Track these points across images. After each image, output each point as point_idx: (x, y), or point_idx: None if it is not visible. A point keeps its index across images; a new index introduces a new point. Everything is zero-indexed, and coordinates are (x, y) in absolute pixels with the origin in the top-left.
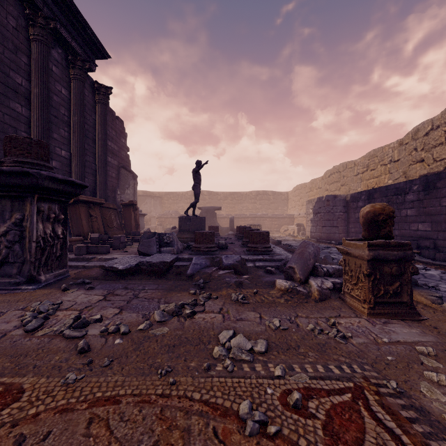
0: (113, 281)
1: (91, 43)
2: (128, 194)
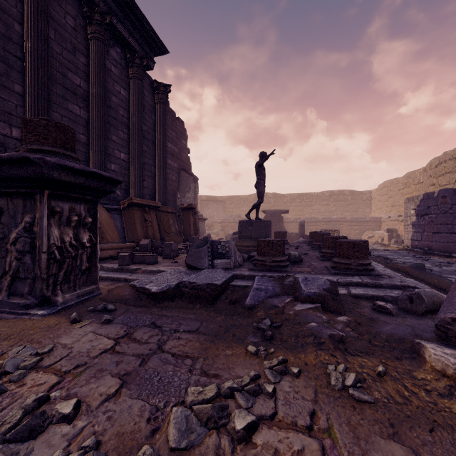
0: (144, 308)
1: (149, 38)
2: (189, 198)
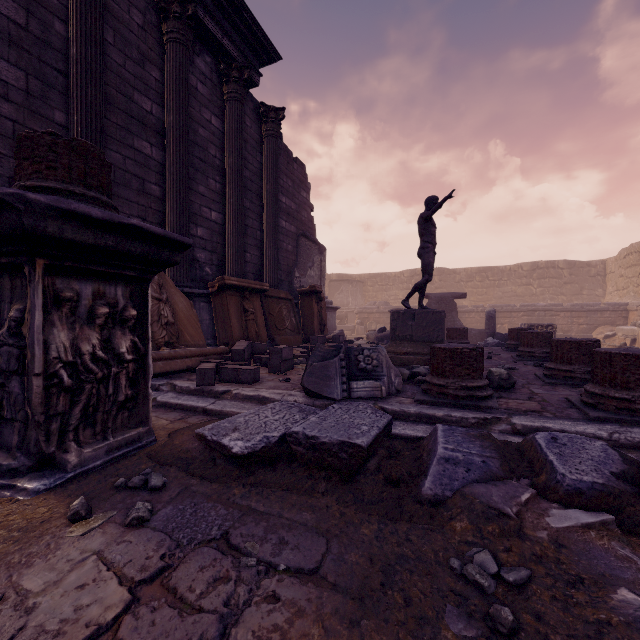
0: (217, 486)
1: (252, 39)
2: (311, 277)
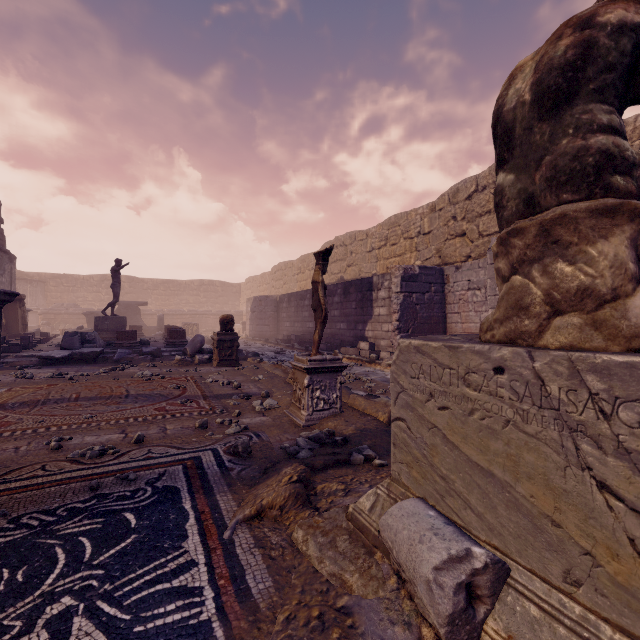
0: (53, 365)
1: None
2: (3, 283)
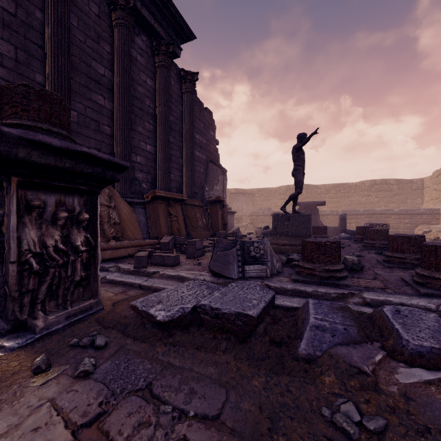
0: (145, 345)
1: (175, 24)
2: (217, 191)
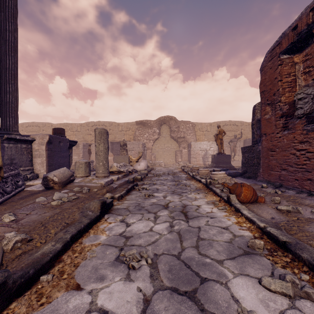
0: None
1: None
2: None
